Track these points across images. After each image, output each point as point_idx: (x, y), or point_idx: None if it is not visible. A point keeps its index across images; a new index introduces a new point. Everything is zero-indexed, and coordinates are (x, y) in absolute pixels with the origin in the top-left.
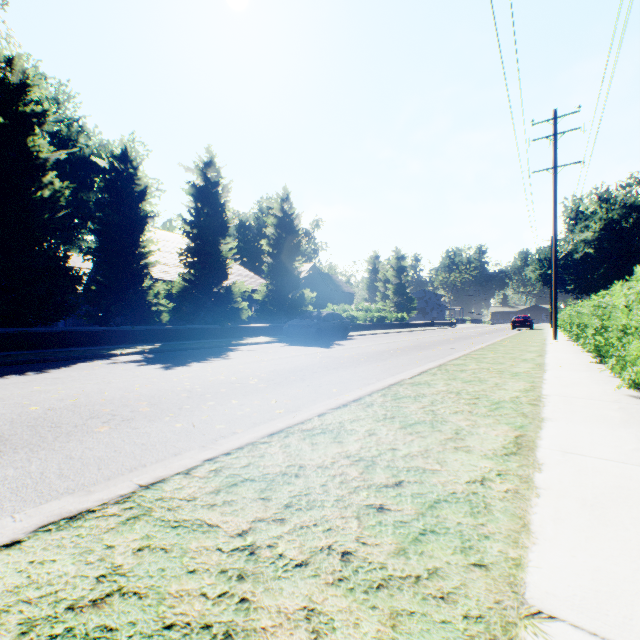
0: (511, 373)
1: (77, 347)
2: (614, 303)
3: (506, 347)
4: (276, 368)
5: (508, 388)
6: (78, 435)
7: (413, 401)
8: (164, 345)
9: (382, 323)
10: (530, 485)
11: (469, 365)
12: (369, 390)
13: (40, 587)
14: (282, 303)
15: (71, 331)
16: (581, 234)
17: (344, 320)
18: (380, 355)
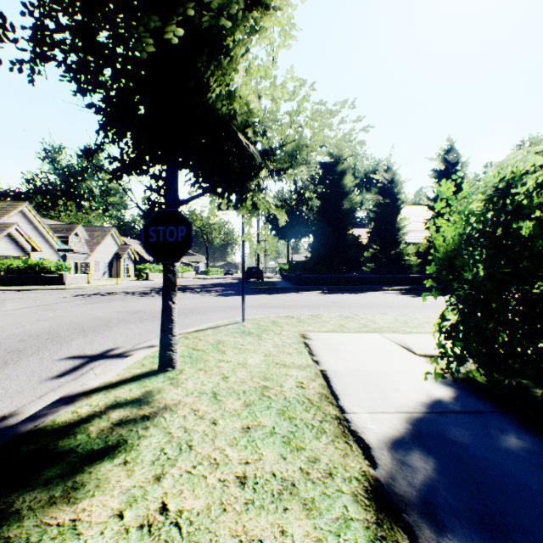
0: None
1: (364, 285)
2: None
3: None
4: None
5: None
6: (379, 308)
7: None
8: (412, 287)
9: None
10: None
11: None
12: None
13: (383, 317)
14: None
15: (361, 277)
16: None
17: None
18: None
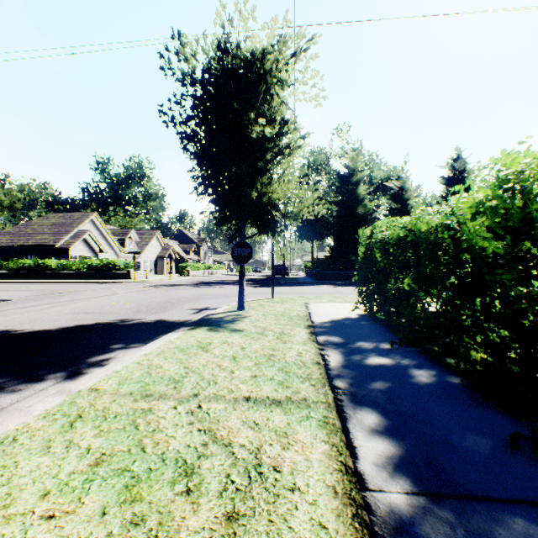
0: None
1: None
2: None
3: None
4: None
5: None
6: None
7: None
8: None
9: None
10: None
11: None
12: None
13: None
14: None
15: None
16: None
17: None
18: None
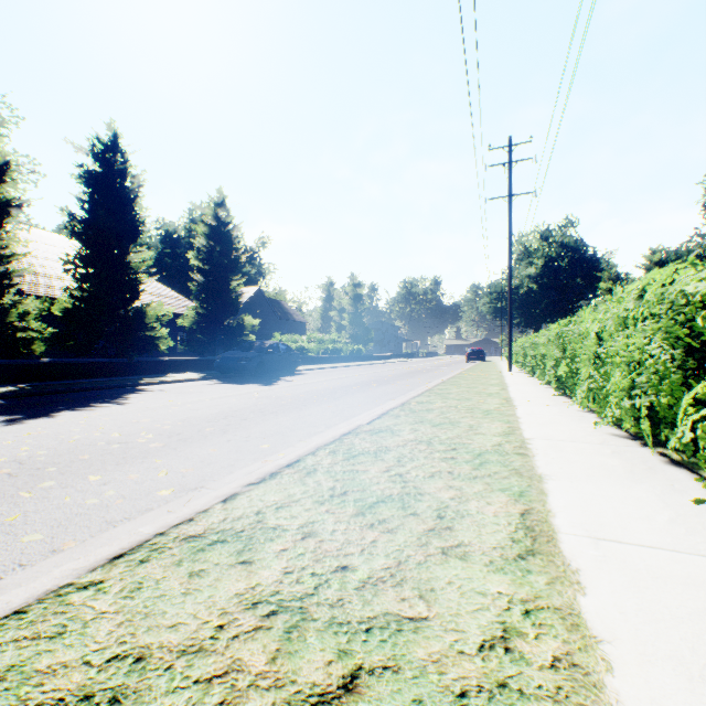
0: (482, 411)
1: None
2: (582, 331)
3: (468, 380)
4: (190, 415)
5: (486, 432)
6: None
7: (373, 460)
8: (32, 386)
9: (337, 356)
10: (585, 636)
11: (435, 403)
12: (314, 445)
13: None
14: (216, 331)
15: None
16: (526, 270)
17: (292, 352)
18: (333, 393)
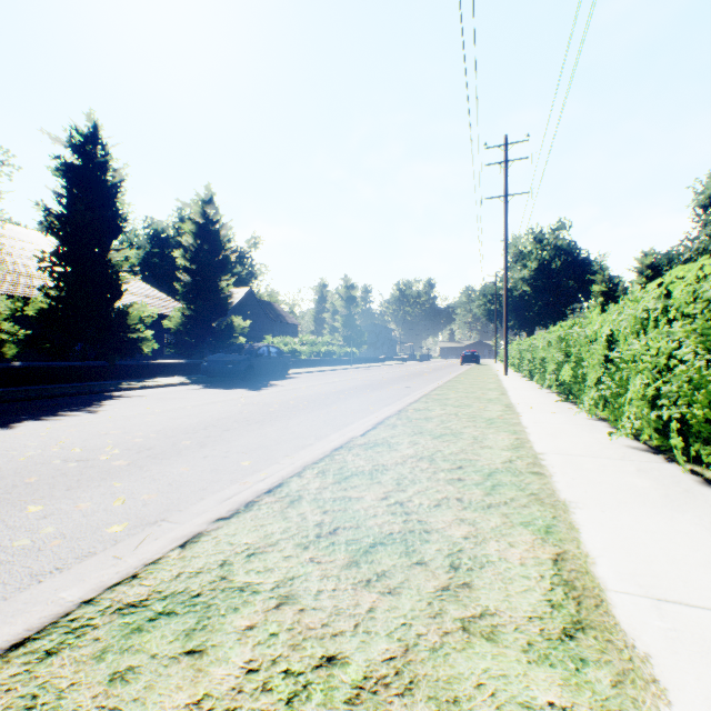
0: (485, 419)
1: None
2: (590, 333)
3: (465, 384)
4: (167, 425)
5: (492, 445)
6: None
7: (369, 483)
8: None
9: (330, 358)
10: None
11: (434, 410)
12: (300, 463)
13: None
14: (204, 333)
15: None
16: (520, 272)
17: (283, 355)
18: (325, 398)
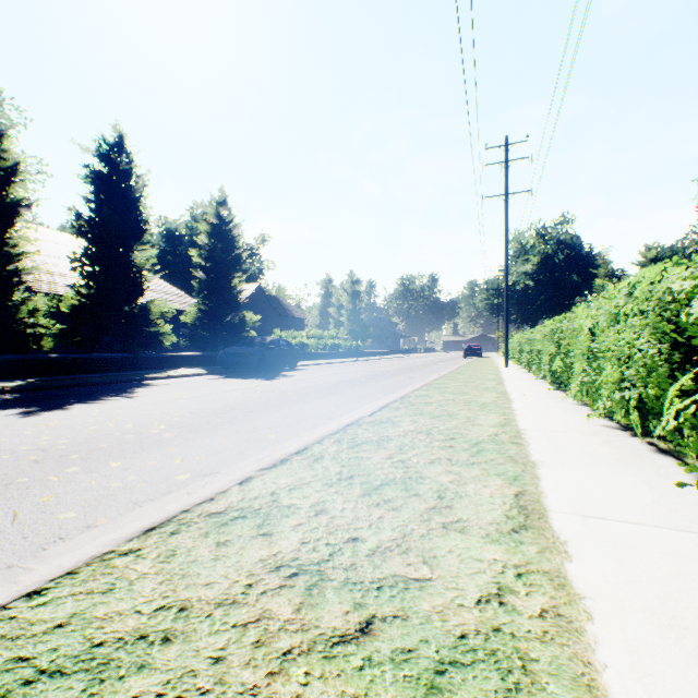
0: (479, 404)
1: None
2: (576, 326)
3: (465, 375)
4: (198, 408)
5: (482, 423)
6: None
7: (376, 448)
8: (42, 381)
9: (336, 351)
10: (570, 593)
11: (433, 396)
12: (319, 435)
13: None
14: (218, 327)
15: None
16: (523, 266)
17: (293, 347)
18: (334, 387)
